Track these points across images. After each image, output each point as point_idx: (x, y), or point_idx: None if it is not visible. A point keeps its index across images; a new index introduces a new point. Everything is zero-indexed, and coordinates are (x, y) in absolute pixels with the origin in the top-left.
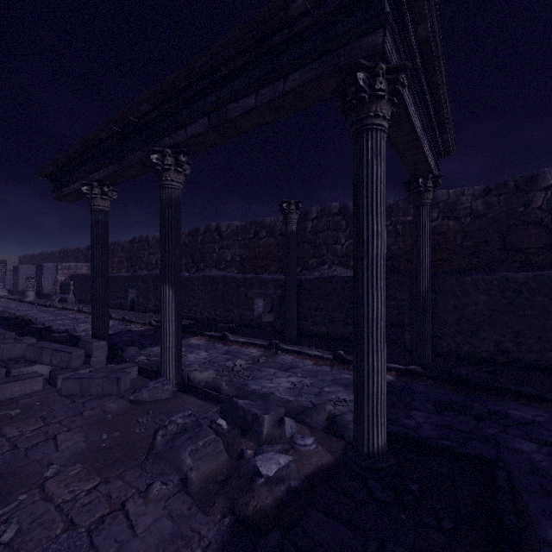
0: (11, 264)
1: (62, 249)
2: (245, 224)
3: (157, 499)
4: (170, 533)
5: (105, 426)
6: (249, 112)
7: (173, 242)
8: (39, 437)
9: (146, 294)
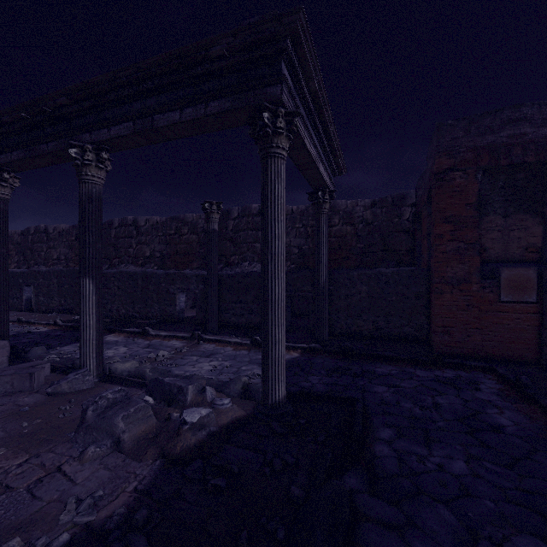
0: None
1: None
2: (166, 220)
3: (92, 460)
4: (108, 477)
5: (23, 417)
6: (174, 125)
7: (94, 237)
8: None
9: (47, 292)
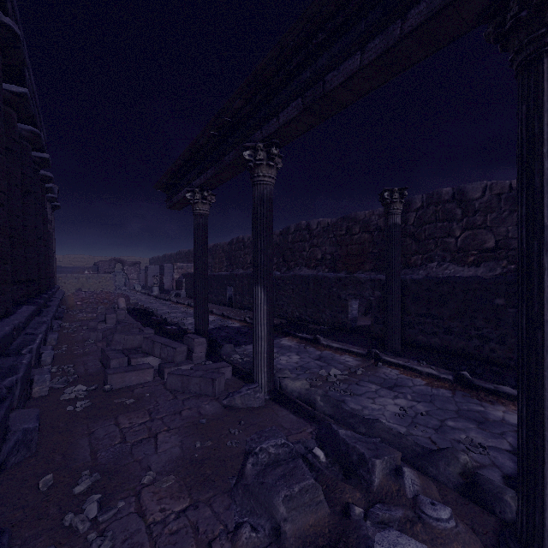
0: (144, 265)
1: (178, 252)
2: (336, 221)
3: None
4: None
5: (199, 432)
6: (352, 78)
7: (265, 241)
8: (143, 433)
9: (241, 292)
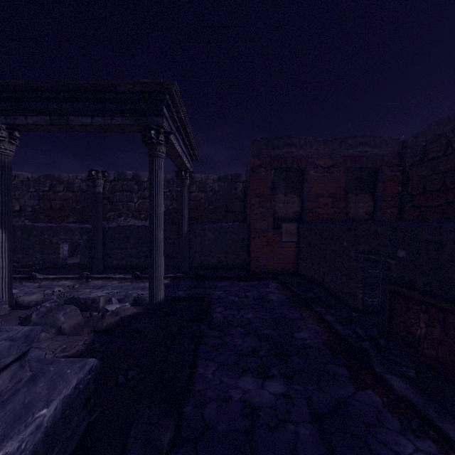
0: None
1: None
2: (38, 177)
3: (45, 340)
4: (63, 343)
5: None
6: (86, 125)
7: (6, 197)
8: None
9: None
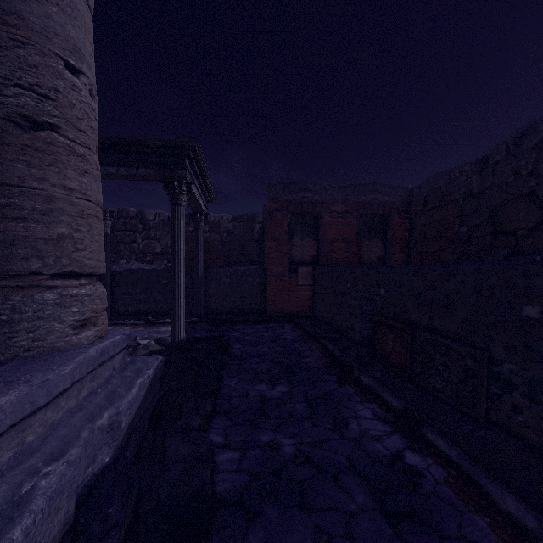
0: None
1: None
2: None
3: None
4: None
5: None
6: (111, 174)
7: None
8: None
9: None
